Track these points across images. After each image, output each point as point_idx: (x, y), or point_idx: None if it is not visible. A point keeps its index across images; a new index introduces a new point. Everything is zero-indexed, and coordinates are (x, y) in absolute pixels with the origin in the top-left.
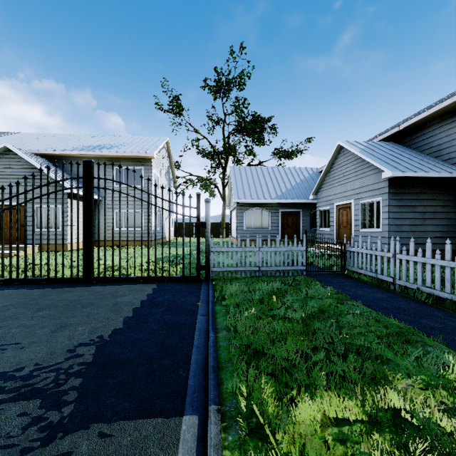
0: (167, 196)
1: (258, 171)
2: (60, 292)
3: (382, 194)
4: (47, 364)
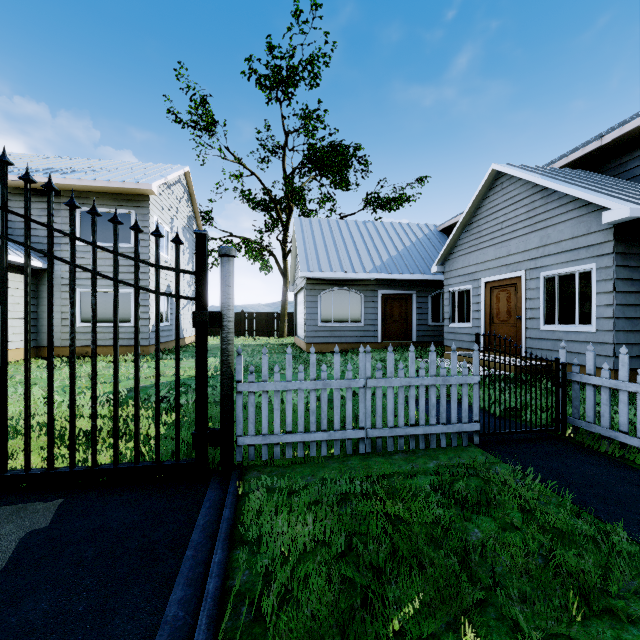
0: (186, 267)
1: (342, 226)
2: None
3: (598, 256)
4: None
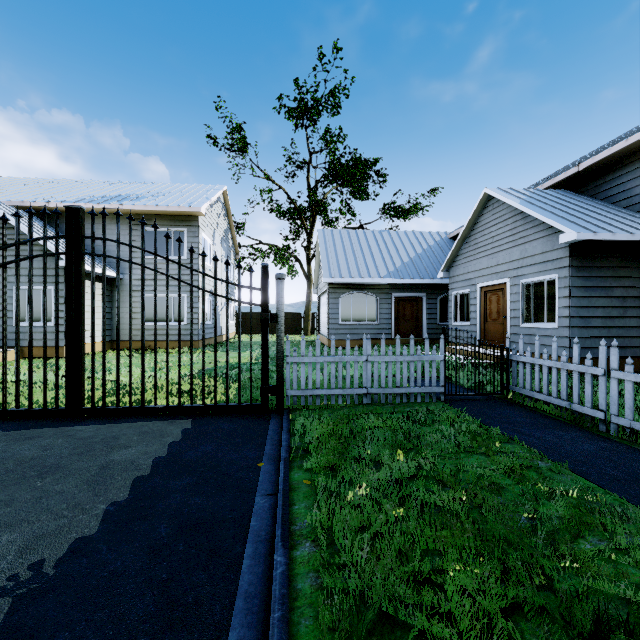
0: (224, 273)
1: (360, 236)
2: (14, 439)
3: (559, 268)
4: None
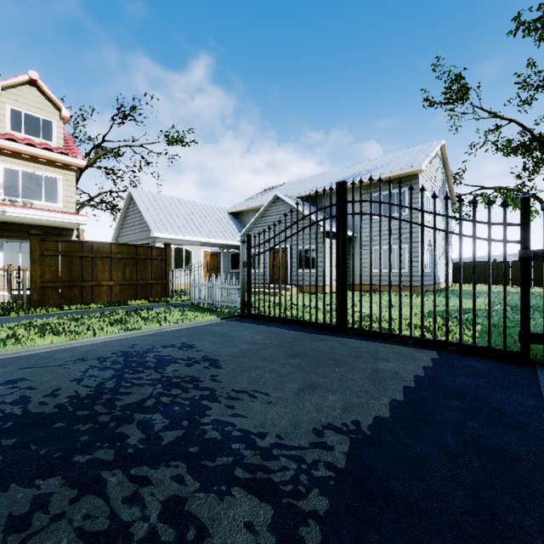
0: (441, 224)
1: None
2: (313, 339)
3: None
4: (289, 442)
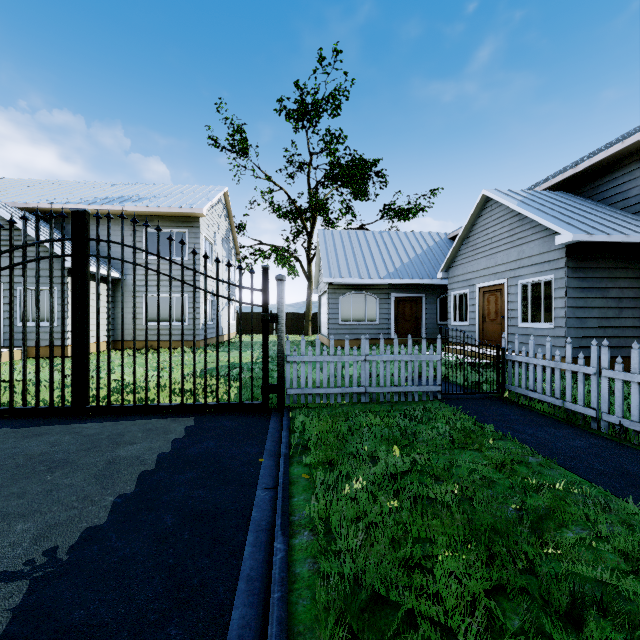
0: (225, 274)
1: (360, 237)
2: (23, 436)
3: (556, 269)
4: None
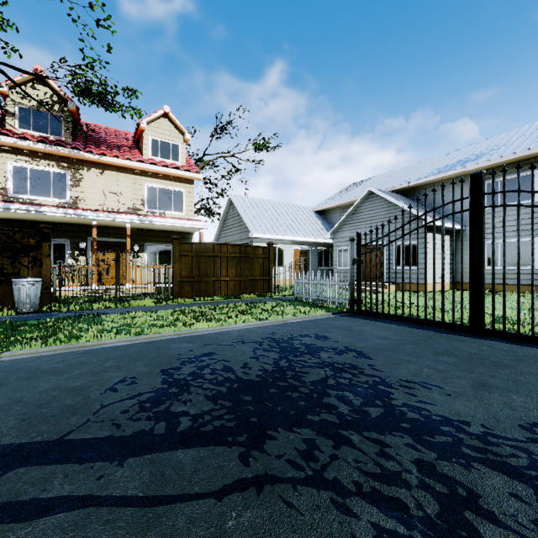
0: None
1: None
2: (448, 338)
3: None
4: (500, 433)
